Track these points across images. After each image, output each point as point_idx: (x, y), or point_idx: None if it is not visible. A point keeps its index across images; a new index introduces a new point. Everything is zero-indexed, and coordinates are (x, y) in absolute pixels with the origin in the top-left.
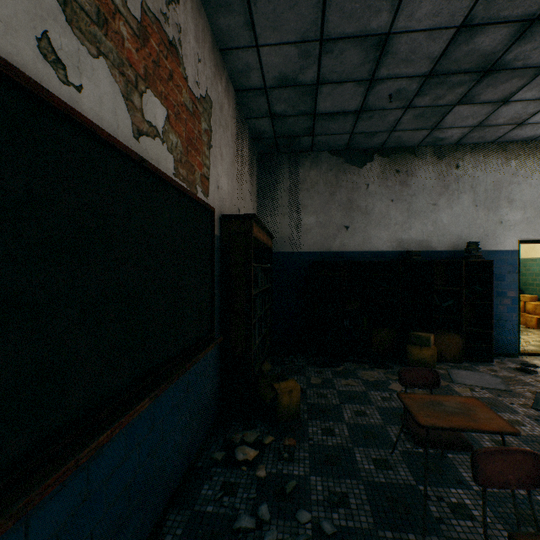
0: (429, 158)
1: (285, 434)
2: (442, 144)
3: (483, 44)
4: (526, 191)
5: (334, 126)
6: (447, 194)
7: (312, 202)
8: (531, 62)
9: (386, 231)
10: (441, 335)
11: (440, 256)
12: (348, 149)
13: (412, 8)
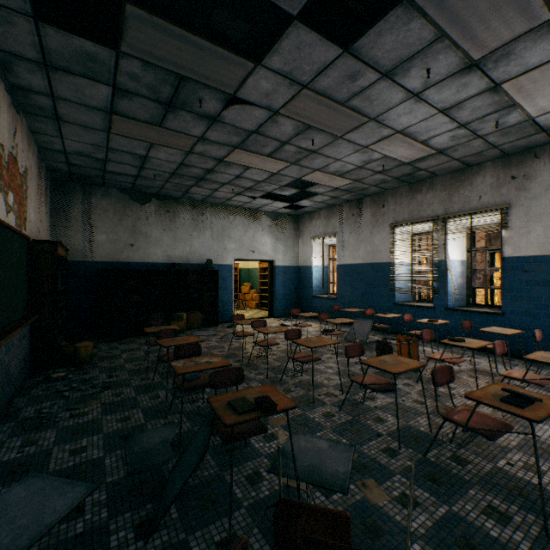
0: (188, 206)
1: (84, 368)
2: (195, 200)
3: (194, 171)
4: (237, 233)
5: (121, 178)
6: (198, 230)
7: (104, 224)
8: (218, 181)
9: (160, 249)
10: (192, 313)
11: (194, 267)
12: (133, 190)
13: (156, 153)
